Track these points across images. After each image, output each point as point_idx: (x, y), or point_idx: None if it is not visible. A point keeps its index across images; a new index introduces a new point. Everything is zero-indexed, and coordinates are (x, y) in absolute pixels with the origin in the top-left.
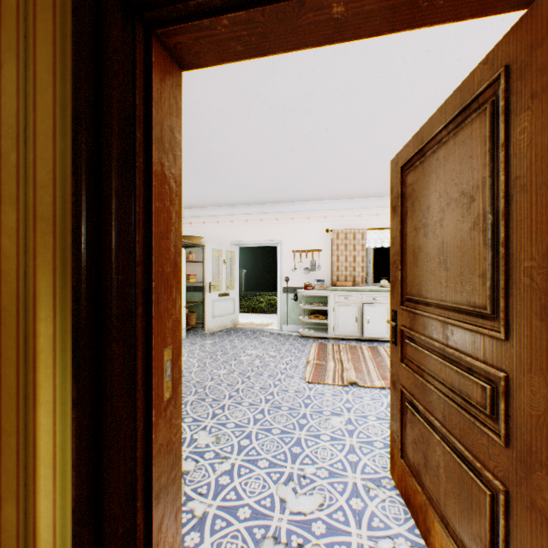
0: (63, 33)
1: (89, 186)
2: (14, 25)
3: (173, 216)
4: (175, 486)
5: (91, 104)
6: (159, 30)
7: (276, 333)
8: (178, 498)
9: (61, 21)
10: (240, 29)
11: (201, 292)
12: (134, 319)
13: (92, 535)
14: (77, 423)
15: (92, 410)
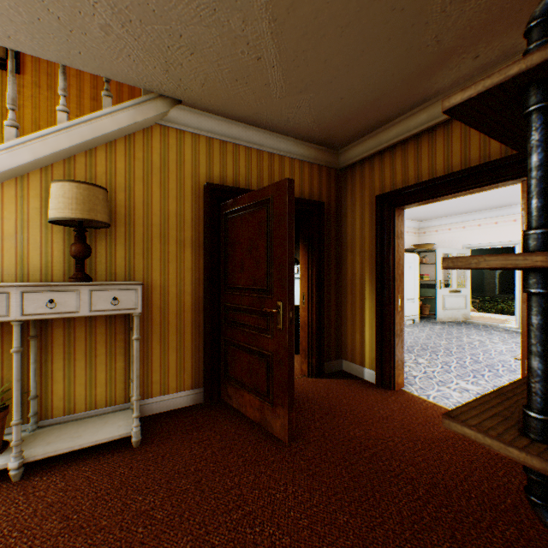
0: (371, 211)
1: (379, 252)
2: (358, 209)
3: (401, 256)
4: (401, 338)
5: (379, 231)
6: (396, 207)
7: (510, 330)
8: (402, 343)
9: (371, 208)
10: (420, 203)
11: (433, 289)
12: (390, 285)
13: (379, 338)
14: (376, 310)
15: (379, 307)
